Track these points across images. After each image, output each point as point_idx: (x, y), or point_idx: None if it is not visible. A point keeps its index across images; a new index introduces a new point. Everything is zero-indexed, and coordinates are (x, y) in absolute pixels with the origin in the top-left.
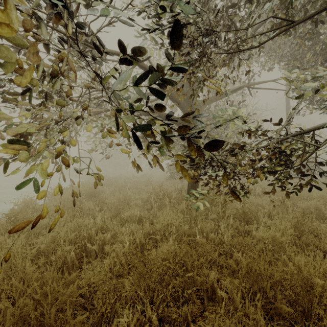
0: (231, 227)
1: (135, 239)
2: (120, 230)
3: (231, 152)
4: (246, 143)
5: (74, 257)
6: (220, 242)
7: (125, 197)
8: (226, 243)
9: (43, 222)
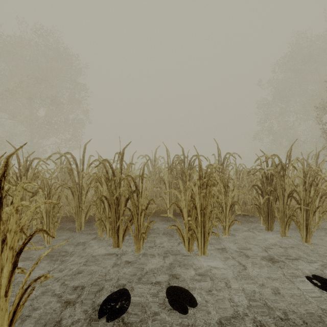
0: None
1: None
2: None
3: None
4: None
5: None
6: None
7: None
8: None
9: None
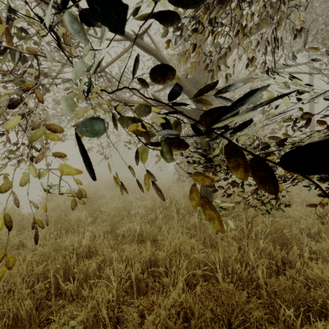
0: (261, 251)
1: (130, 271)
2: (111, 256)
3: (264, 150)
4: (289, 136)
5: (33, 309)
6: (250, 278)
7: (125, 204)
8: (261, 284)
9: (14, 241)
